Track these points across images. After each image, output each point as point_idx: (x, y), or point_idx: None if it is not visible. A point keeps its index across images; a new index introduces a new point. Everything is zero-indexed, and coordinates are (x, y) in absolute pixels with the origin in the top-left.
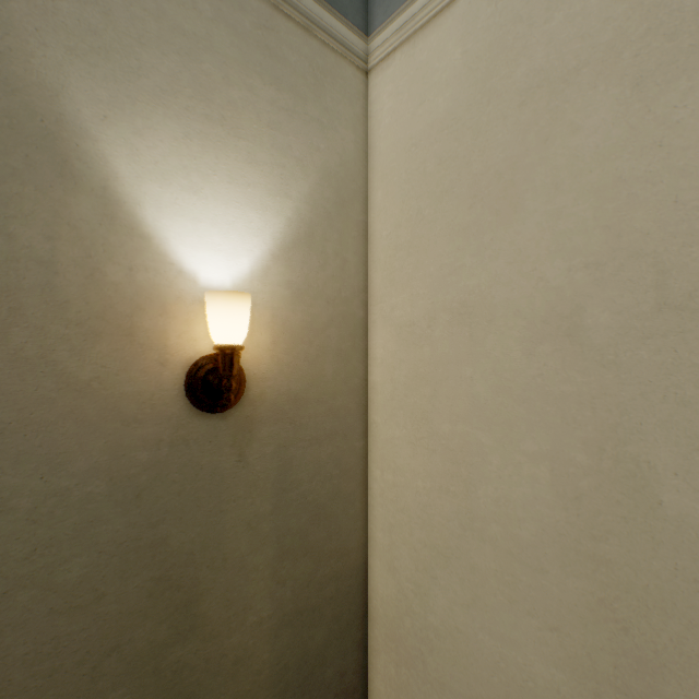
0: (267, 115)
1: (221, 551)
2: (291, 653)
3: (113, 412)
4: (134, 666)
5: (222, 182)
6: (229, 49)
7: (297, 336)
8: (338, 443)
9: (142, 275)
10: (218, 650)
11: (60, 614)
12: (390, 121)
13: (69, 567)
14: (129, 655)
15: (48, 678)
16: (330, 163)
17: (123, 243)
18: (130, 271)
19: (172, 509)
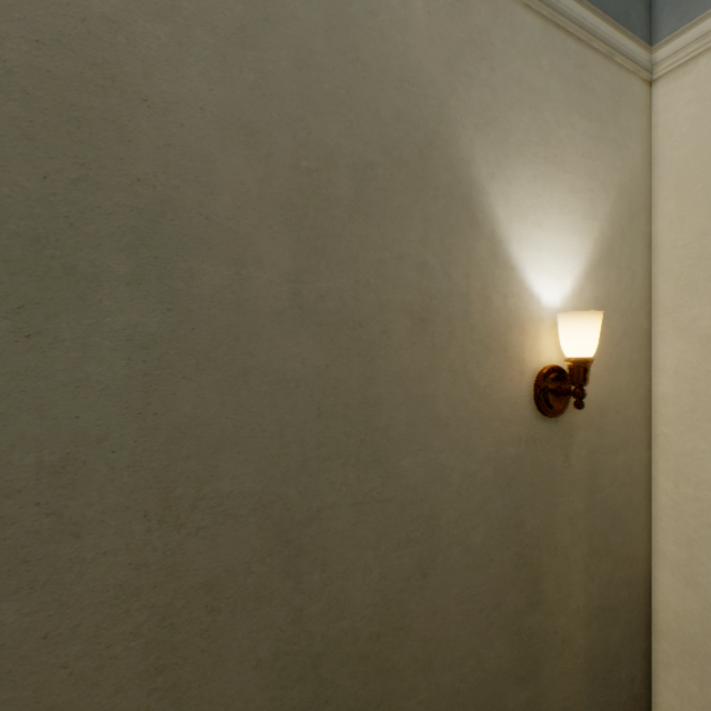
0: (580, 146)
1: (553, 539)
2: (596, 645)
3: (495, 413)
4: (506, 623)
5: (553, 214)
6: (558, 94)
7: (600, 349)
8: (628, 452)
9: (510, 300)
10: (551, 626)
11: (470, 569)
12: (688, 129)
13: (474, 533)
14: (503, 613)
15: (465, 617)
16: (623, 180)
17: (500, 275)
18: (504, 297)
19: (525, 497)
